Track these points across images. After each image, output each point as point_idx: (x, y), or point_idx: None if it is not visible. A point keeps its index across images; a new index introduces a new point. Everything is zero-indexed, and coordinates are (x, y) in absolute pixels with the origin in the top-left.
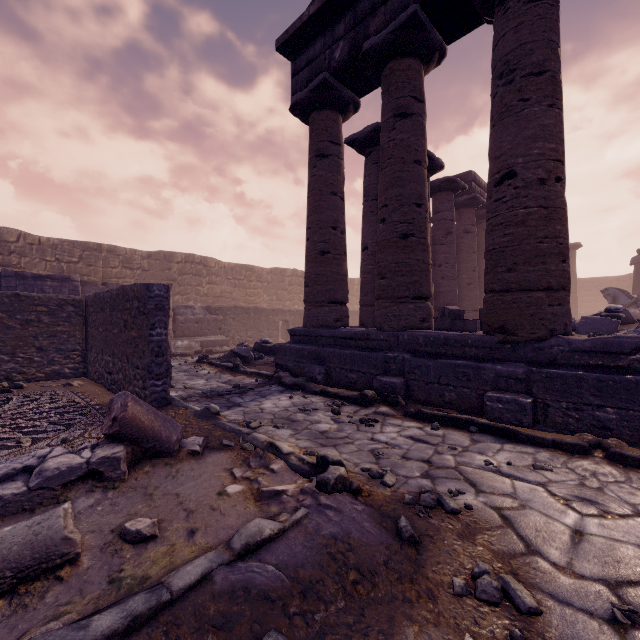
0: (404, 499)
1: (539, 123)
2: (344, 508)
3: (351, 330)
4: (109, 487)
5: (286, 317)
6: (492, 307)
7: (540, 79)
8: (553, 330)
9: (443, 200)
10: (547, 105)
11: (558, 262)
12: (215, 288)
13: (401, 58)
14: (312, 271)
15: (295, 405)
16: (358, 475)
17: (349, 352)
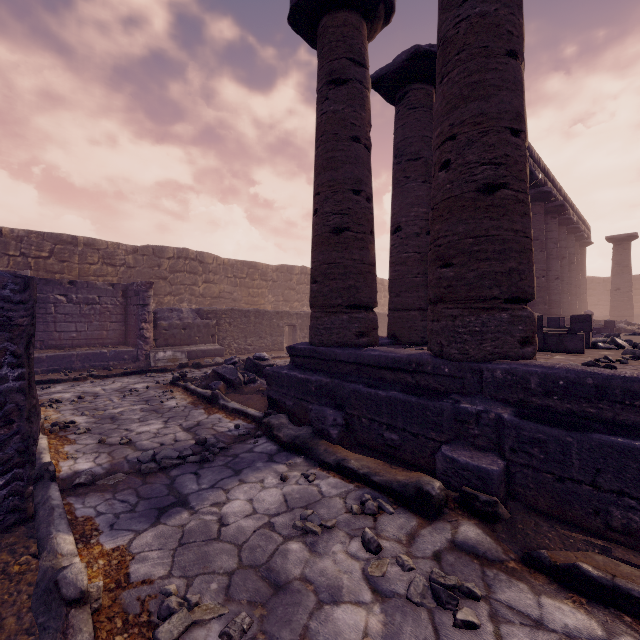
0: None
1: None
2: None
3: (387, 354)
4: None
5: (292, 321)
6: None
7: None
8: None
9: None
10: None
11: None
12: (213, 287)
13: None
14: (322, 258)
15: (289, 506)
16: None
17: (386, 394)
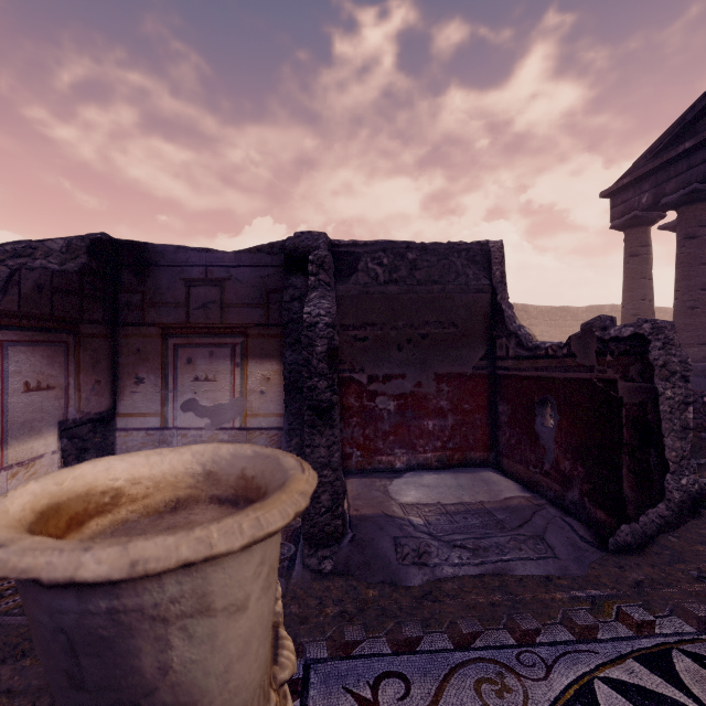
0: None
1: None
2: None
3: None
4: None
5: None
6: None
7: None
8: None
9: None
10: None
11: None
12: (534, 329)
13: (689, 205)
14: None
15: None
16: None
17: None
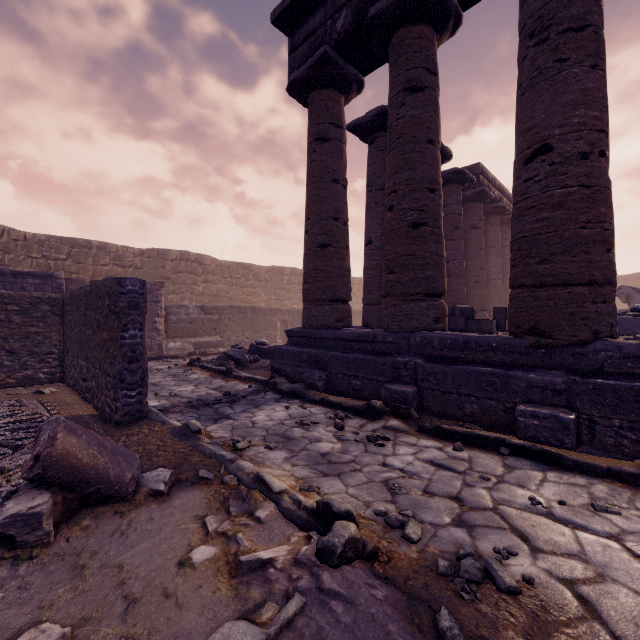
0: (437, 565)
1: (580, 87)
2: (358, 597)
3: (355, 331)
4: (22, 557)
5: (284, 317)
6: (522, 305)
7: (581, 35)
8: (598, 332)
9: (450, 193)
10: (589, 66)
11: (603, 251)
12: (211, 287)
13: (412, 24)
14: (311, 266)
15: (292, 417)
16: (371, 522)
17: (353, 356)
